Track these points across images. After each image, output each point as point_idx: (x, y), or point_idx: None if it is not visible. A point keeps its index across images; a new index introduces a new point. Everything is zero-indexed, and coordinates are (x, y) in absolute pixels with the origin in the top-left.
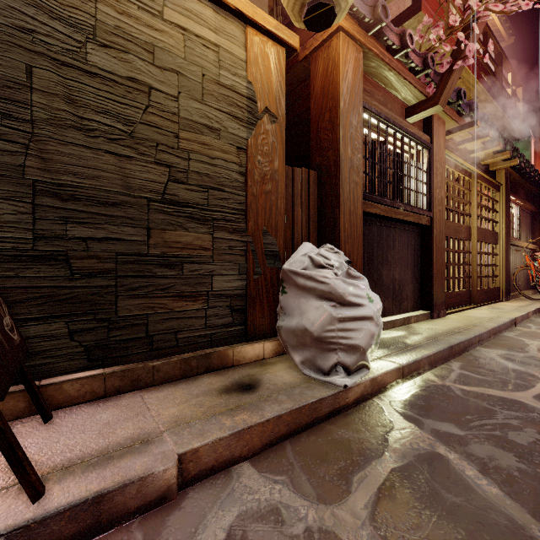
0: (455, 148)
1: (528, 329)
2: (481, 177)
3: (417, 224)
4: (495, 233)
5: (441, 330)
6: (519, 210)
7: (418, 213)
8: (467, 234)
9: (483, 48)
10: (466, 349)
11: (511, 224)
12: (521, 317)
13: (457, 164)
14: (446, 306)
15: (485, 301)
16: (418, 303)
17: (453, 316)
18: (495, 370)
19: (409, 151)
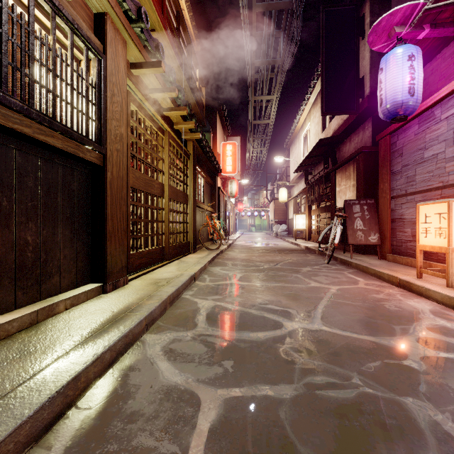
0: (146, 93)
1: (204, 283)
2: (173, 139)
3: (77, 158)
4: (186, 194)
5: (95, 321)
6: (203, 181)
7: (72, 137)
8: (161, 191)
9: (176, 23)
10: (120, 354)
11: (198, 190)
12: (200, 270)
13: (149, 113)
14: (134, 269)
15: (177, 256)
16: (85, 274)
17: (137, 282)
18: (140, 412)
19: (53, 29)
